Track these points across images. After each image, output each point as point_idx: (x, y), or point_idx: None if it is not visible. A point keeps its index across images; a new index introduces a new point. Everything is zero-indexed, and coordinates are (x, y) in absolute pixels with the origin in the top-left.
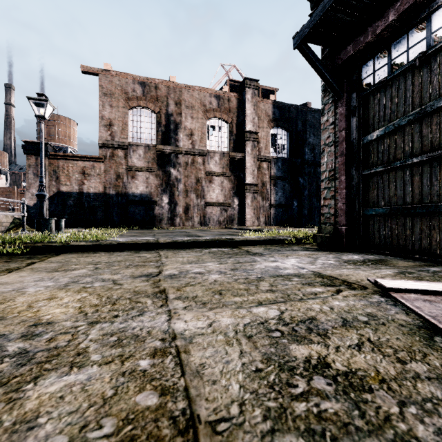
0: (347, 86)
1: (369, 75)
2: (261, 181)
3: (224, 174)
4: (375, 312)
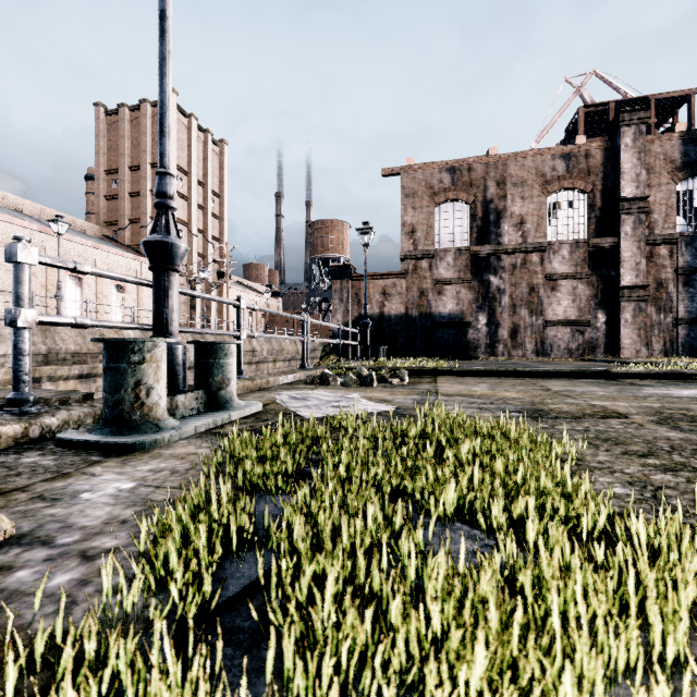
0: None
1: None
2: (654, 280)
3: (577, 275)
4: None
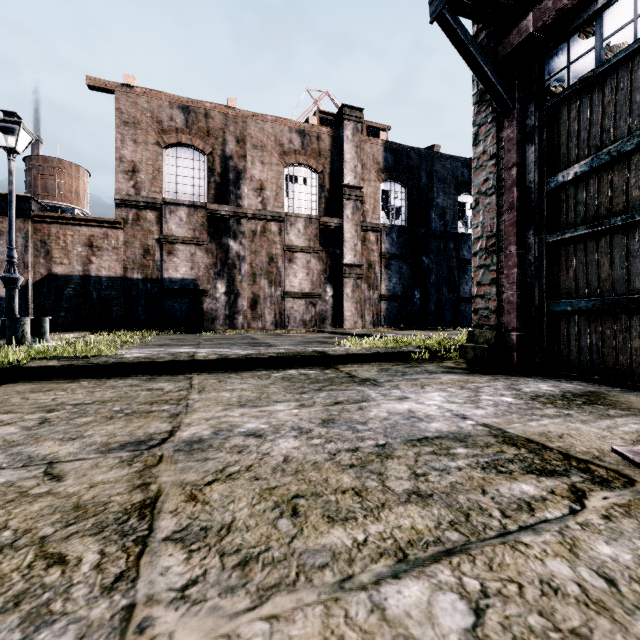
0: (520, 92)
1: (559, 71)
2: (367, 261)
3: (311, 249)
4: None
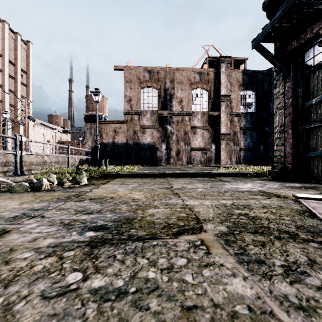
0: (293, 67)
1: (310, 59)
2: (233, 131)
3: (204, 127)
4: (283, 205)
